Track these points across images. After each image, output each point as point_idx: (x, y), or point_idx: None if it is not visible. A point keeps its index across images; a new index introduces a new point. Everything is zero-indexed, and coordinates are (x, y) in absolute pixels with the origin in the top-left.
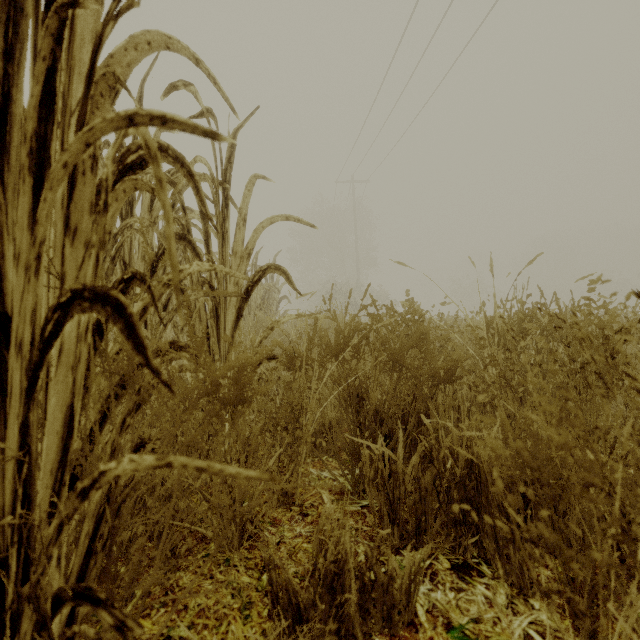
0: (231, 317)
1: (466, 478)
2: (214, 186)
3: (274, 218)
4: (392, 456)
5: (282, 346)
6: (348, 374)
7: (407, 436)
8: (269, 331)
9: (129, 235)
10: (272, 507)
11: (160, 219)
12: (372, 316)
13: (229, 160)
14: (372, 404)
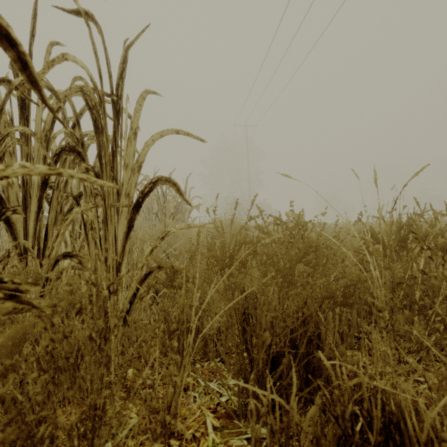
0: (122, 227)
1: (381, 443)
2: (97, 94)
3: (164, 131)
4: (284, 402)
5: (160, 262)
6: (234, 289)
7: (296, 355)
8: (160, 241)
9: (11, 145)
10: (149, 441)
11: (58, 134)
12: (259, 228)
13: (120, 75)
14: (259, 342)
